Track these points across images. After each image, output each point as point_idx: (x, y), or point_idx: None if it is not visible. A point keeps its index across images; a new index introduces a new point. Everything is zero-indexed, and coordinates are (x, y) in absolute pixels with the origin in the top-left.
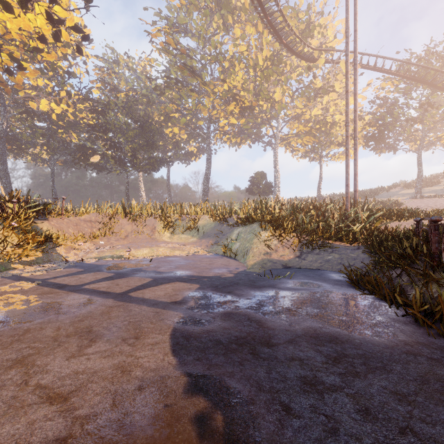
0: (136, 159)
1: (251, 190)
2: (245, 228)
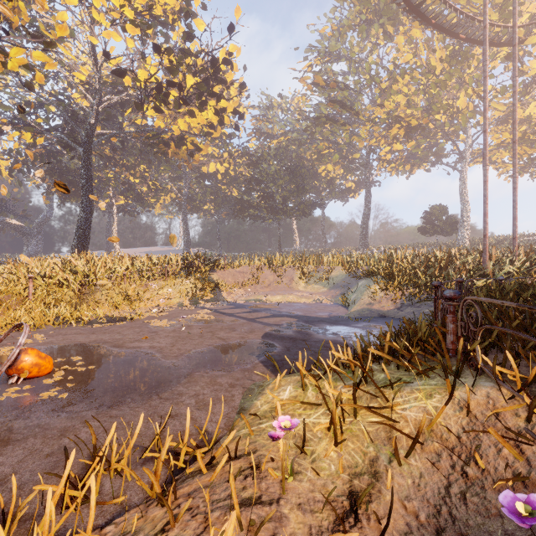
0: (286, 207)
1: (424, 229)
2: (366, 281)
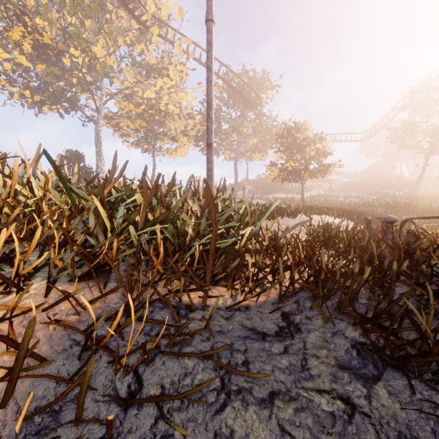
0: None
1: None
2: None
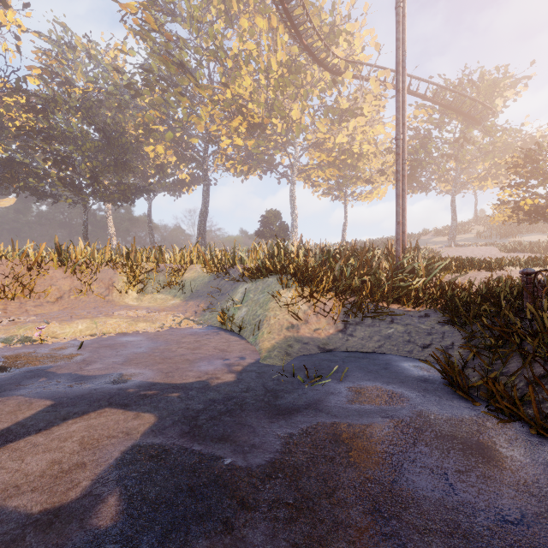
0: (97, 183)
1: (262, 233)
2: (255, 284)
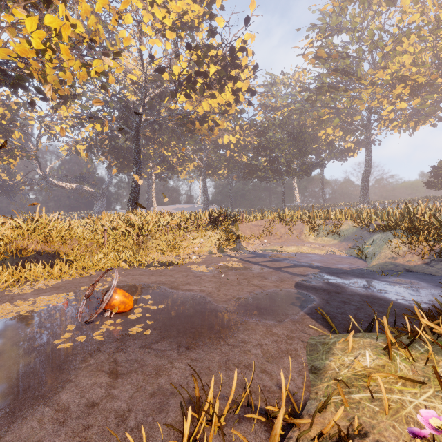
0: (290, 168)
1: (431, 184)
2: (382, 235)
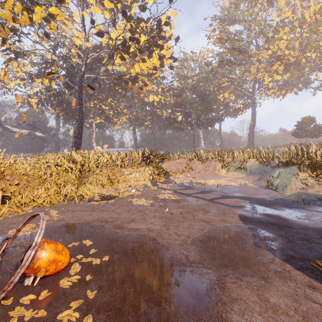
0: (199, 121)
1: (297, 134)
2: (285, 169)
